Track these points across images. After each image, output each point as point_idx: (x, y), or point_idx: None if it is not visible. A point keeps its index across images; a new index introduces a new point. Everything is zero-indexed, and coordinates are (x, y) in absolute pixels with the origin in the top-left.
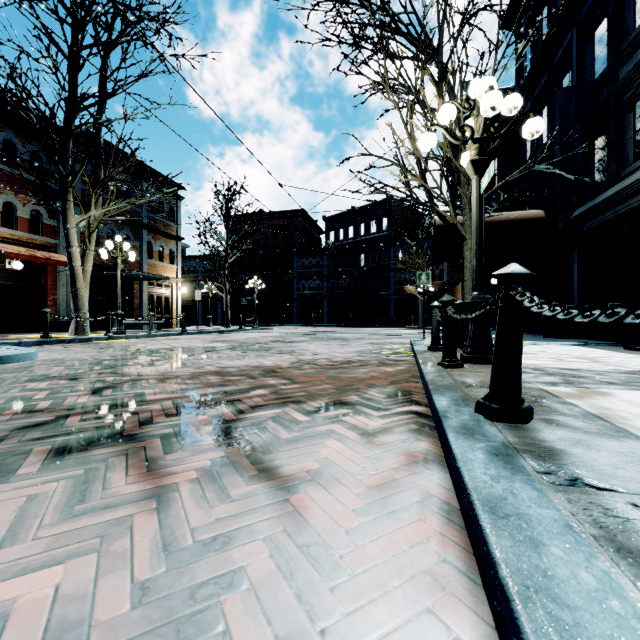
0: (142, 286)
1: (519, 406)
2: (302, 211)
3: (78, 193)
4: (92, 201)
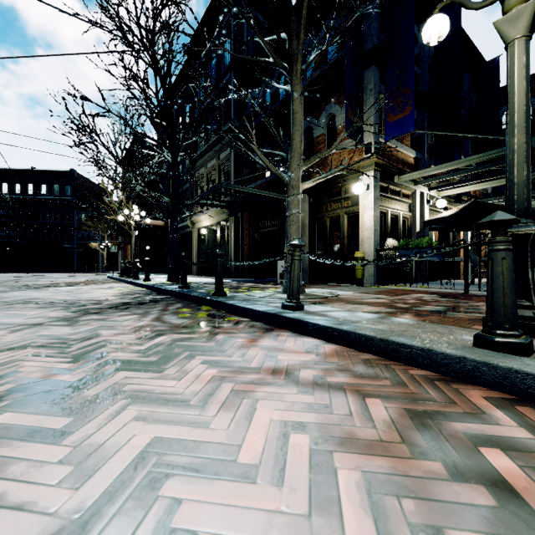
0: None
1: (138, 278)
2: None
3: None
4: None
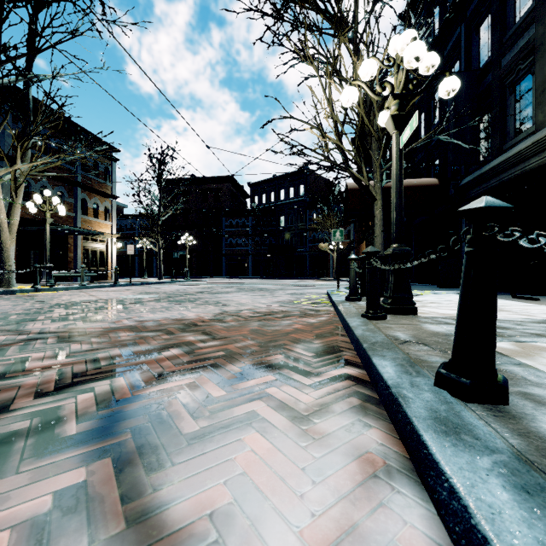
0: (76, 241)
1: (496, 380)
2: (230, 177)
3: (8, 149)
4: (17, 154)
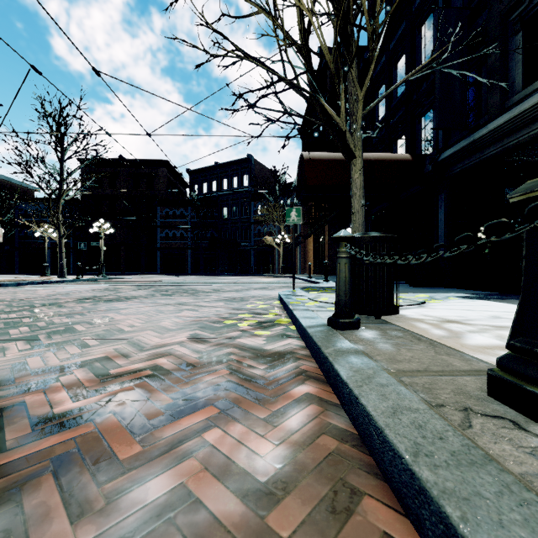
0: None
1: None
2: (166, 162)
3: None
4: None
